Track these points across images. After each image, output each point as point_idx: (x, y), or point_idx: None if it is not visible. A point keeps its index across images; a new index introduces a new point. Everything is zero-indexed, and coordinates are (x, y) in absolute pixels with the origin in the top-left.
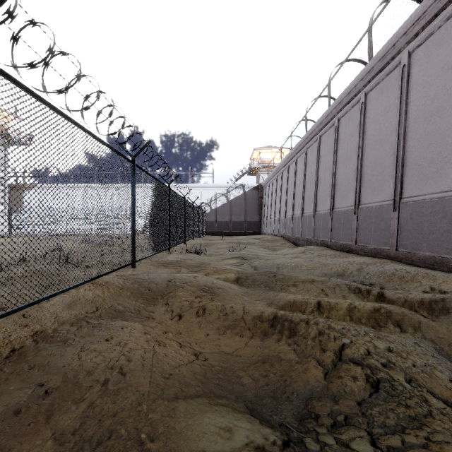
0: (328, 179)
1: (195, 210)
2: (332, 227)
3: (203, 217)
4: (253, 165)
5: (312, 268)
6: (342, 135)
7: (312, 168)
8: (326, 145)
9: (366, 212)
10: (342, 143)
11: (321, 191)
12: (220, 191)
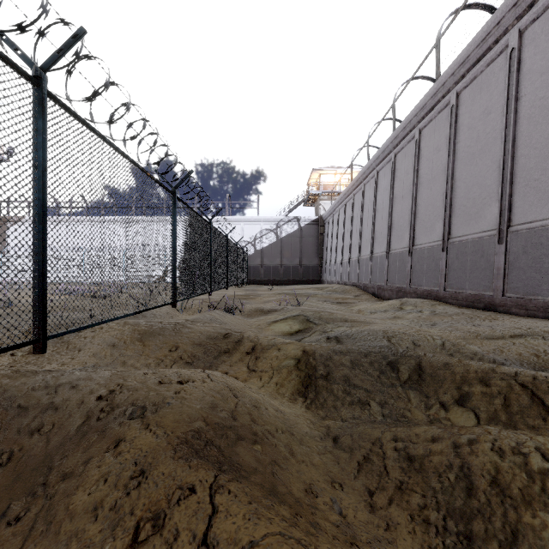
0: (436, 192)
1: (231, 246)
2: (447, 268)
3: (244, 259)
4: (311, 191)
5: (458, 345)
6: (466, 116)
7: (405, 181)
8: (432, 141)
9: (529, 238)
10: (467, 130)
11: (423, 213)
12: (268, 225)
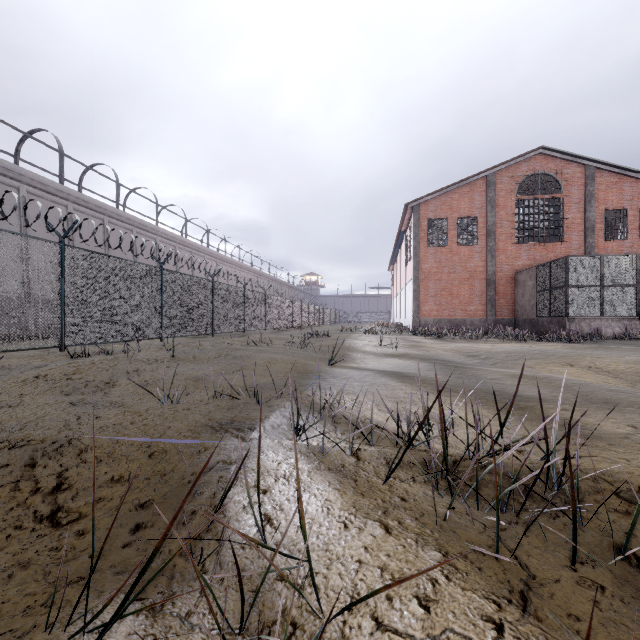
0: None
1: None
2: None
3: None
4: None
5: None
6: None
7: None
8: None
9: None
10: None
11: None
12: None
